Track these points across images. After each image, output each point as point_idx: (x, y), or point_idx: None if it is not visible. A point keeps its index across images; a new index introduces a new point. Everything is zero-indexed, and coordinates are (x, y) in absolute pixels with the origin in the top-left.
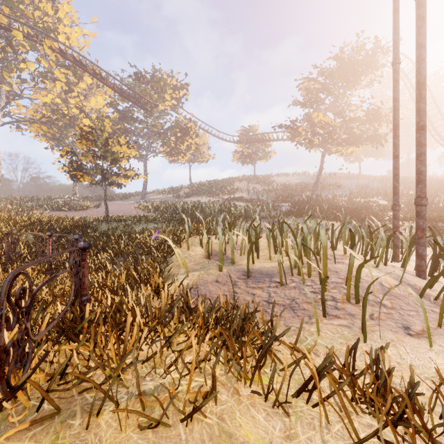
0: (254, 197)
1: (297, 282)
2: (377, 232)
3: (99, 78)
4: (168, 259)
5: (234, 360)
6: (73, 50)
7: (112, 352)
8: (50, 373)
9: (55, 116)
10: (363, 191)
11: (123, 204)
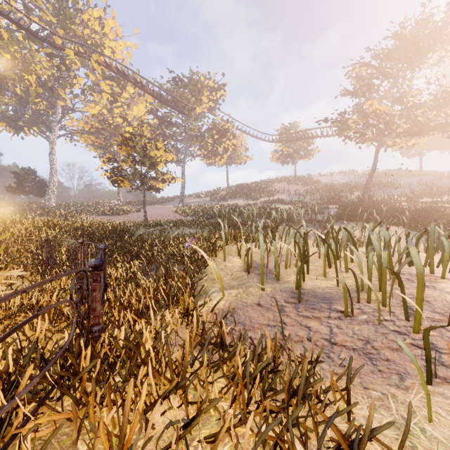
0: (295, 199)
1: (370, 314)
2: None
3: (140, 86)
4: (202, 270)
5: None
6: (117, 61)
7: (104, 443)
8: None
9: (101, 126)
10: (427, 189)
11: (162, 208)
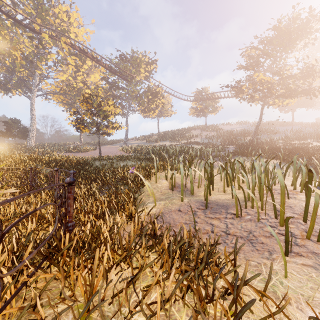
0: (206, 141)
1: (252, 215)
2: (314, 169)
3: (96, 61)
4: (140, 189)
5: (201, 310)
6: (79, 42)
7: (81, 288)
8: (24, 306)
9: (68, 89)
10: (297, 135)
11: (112, 147)
